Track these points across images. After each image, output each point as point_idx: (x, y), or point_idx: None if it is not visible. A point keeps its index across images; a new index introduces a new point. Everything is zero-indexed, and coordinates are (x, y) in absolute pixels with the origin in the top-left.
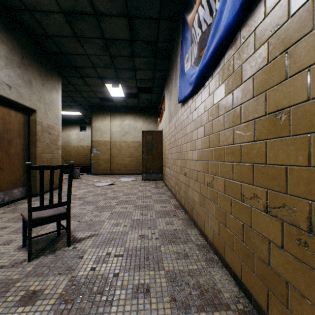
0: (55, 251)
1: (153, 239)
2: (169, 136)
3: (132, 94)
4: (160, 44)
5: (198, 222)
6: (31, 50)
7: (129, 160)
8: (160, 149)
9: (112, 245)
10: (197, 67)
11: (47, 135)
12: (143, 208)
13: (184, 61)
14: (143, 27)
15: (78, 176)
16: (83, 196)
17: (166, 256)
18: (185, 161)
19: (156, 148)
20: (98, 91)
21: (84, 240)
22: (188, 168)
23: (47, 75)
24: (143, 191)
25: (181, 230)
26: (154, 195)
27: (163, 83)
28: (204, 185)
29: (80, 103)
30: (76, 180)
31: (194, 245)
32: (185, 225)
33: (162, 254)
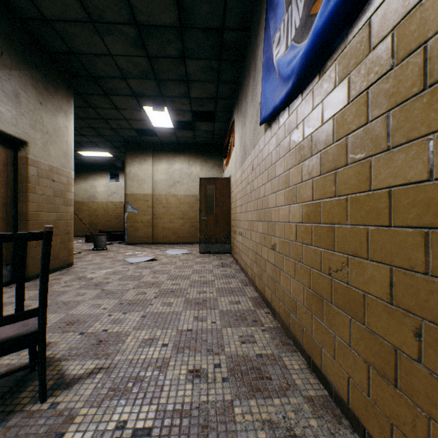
0: (9, 415)
1: (218, 383)
2: (242, 184)
3: (185, 124)
4: (228, 34)
5: (303, 343)
6: (18, 44)
7: (181, 222)
8: (227, 206)
9: (133, 398)
10: (301, 43)
11: (48, 182)
12: (199, 306)
13: (272, 45)
14: (200, 1)
15: (104, 247)
16: (103, 280)
17: (247, 436)
18: (273, 225)
19: (220, 204)
20: (133, 119)
21: (79, 384)
22: (279, 237)
23: (48, 88)
24: (201, 271)
25: (270, 356)
26: (218, 279)
27: (231, 104)
28: (321, 274)
29: (108, 137)
30: (100, 253)
31: (302, 400)
32: (278, 345)
33: (236, 427)
